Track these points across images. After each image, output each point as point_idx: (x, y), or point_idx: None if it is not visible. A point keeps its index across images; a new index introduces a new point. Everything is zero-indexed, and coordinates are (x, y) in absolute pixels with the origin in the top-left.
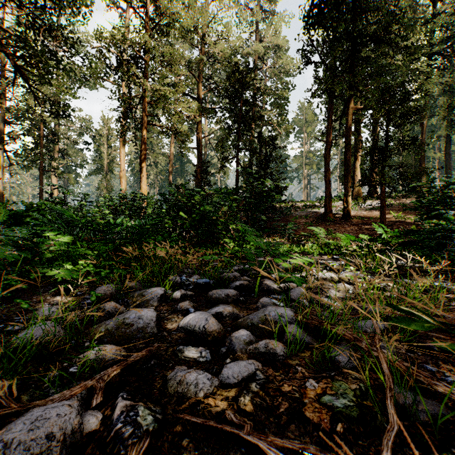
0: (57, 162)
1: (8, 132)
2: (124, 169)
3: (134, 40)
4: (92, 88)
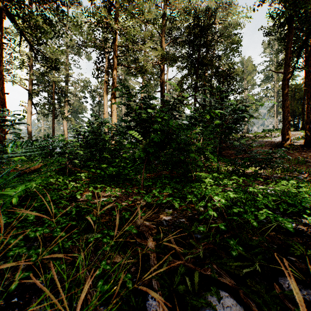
0: (62, 109)
1: (31, 90)
2: (107, 112)
3: None
4: (89, 59)
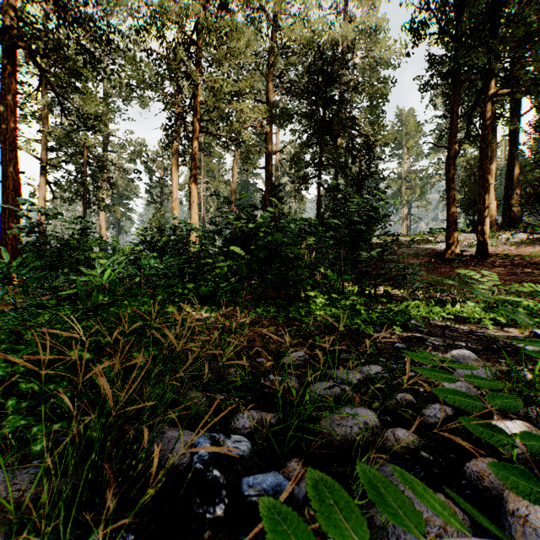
0: (101, 193)
1: (48, 159)
2: (177, 199)
3: (177, 11)
4: (144, 106)
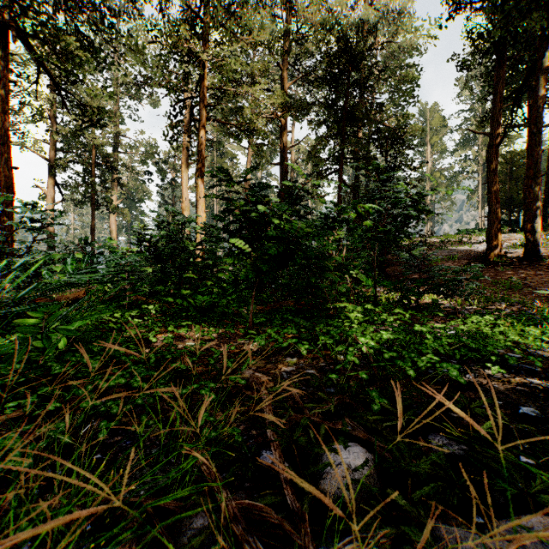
0: (109, 194)
1: (55, 160)
2: (187, 199)
3: None
4: (155, 105)
